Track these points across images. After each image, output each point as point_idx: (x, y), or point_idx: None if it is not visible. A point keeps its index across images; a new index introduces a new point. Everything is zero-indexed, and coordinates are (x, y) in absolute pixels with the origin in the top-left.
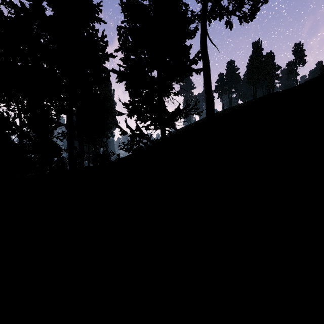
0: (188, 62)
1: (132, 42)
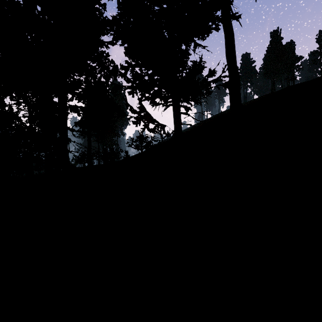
0: None
1: None
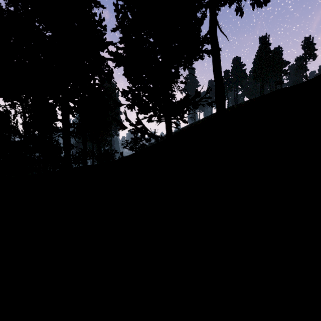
0: (200, 38)
1: (131, 18)
